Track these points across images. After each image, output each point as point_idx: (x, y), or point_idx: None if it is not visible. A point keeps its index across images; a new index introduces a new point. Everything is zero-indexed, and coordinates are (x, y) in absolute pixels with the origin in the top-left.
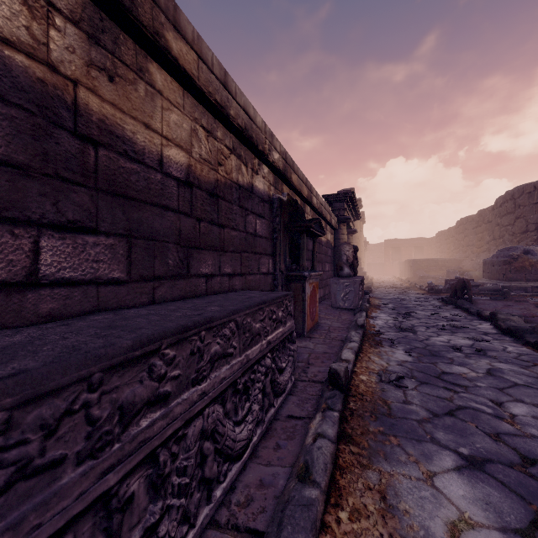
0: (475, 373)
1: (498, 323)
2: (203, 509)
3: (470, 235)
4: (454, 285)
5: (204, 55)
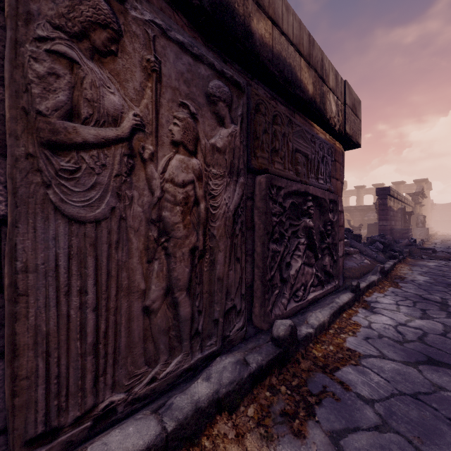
0: None
1: None
2: None
3: None
4: None
5: (399, 194)
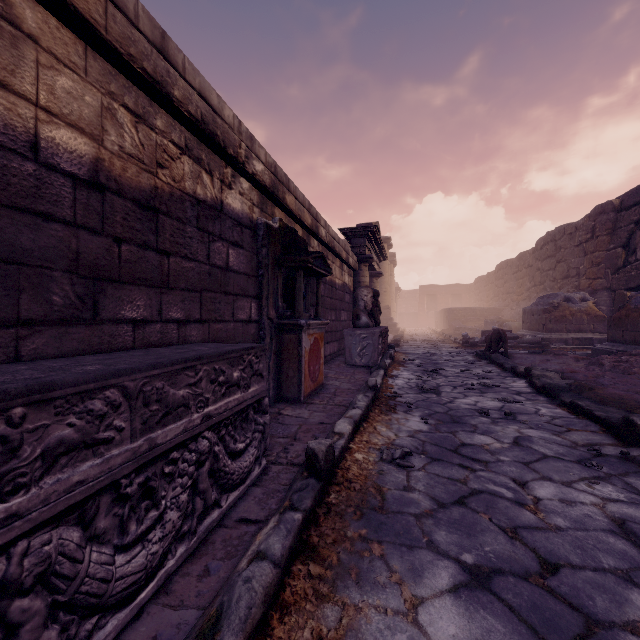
0: (500, 444)
1: (532, 380)
2: None
3: (510, 281)
4: (489, 337)
5: None
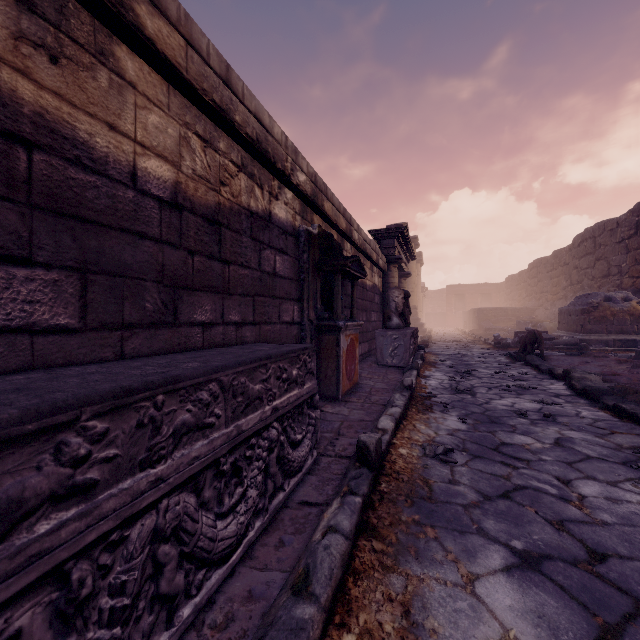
0: (540, 444)
1: (571, 382)
2: (158, 637)
3: (544, 280)
4: (523, 338)
5: (196, 42)
